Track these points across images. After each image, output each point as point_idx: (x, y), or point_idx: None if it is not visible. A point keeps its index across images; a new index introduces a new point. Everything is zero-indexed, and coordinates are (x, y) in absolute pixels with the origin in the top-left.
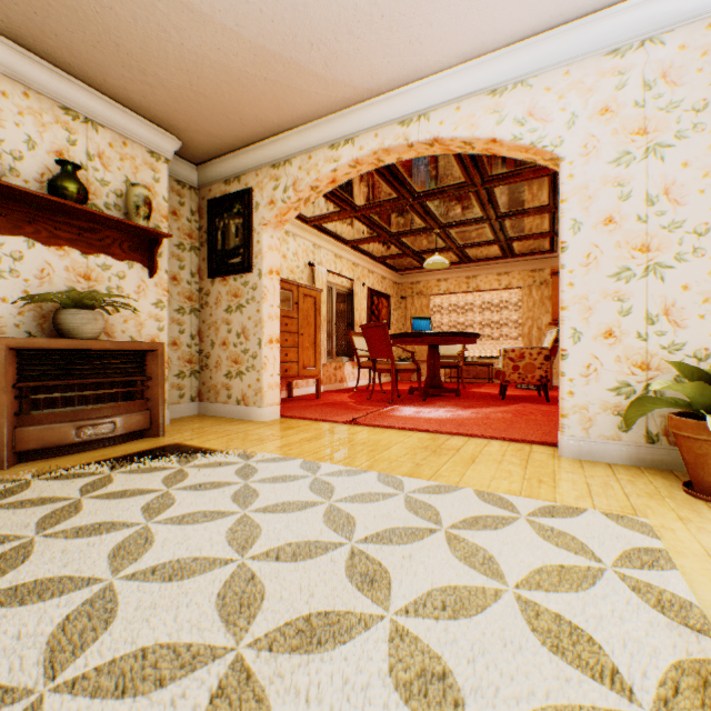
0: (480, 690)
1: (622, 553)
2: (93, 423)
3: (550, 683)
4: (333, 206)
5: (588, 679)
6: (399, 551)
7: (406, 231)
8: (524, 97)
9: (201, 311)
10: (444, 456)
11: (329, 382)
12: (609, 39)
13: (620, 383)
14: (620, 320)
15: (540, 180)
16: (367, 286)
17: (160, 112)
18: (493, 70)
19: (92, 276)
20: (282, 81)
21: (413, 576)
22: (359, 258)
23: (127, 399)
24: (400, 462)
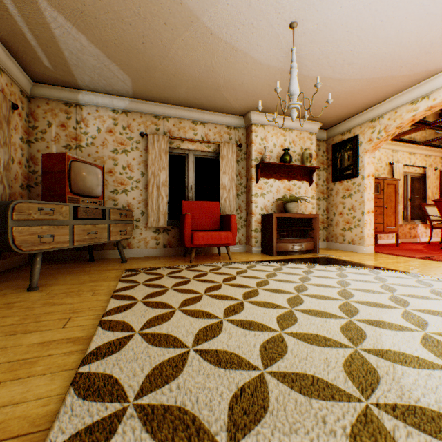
0: None
1: None
2: (296, 245)
3: None
4: (409, 126)
5: None
6: None
7: None
8: None
9: (327, 198)
10: None
11: (403, 237)
12: None
13: None
14: None
15: None
16: (438, 169)
17: (315, 116)
18: None
19: (290, 189)
20: (380, 85)
21: None
22: (430, 151)
23: (304, 237)
24: None
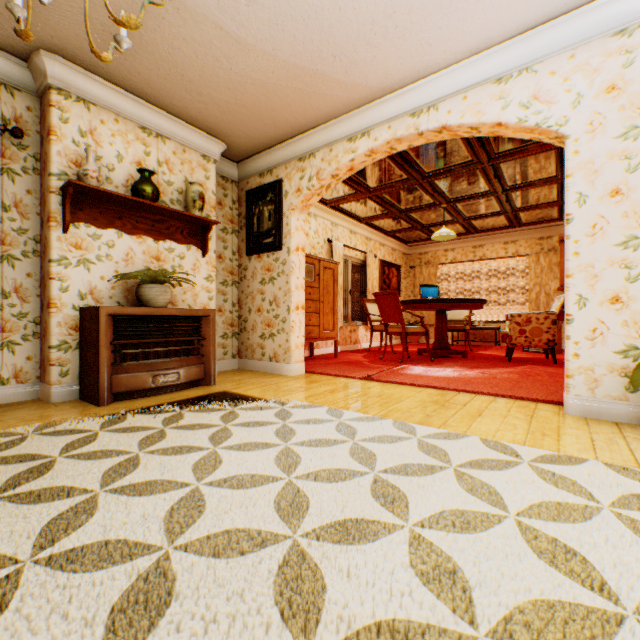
0: (484, 583)
1: (620, 498)
2: (164, 373)
3: (544, 585)
4: (349, 189)
5: (578, 586)
6: (414, 481)
7: (414, 207)
8: (529, 82)
9: (240, 283)
10: (452, 409)
11: (345, 344)
12: (615, 21)
13: (627, 346)
14: (627, 286)
15: (547, 153)
16: (378, 257)
17: (211, 123)
18: (499, 61)
19: (161, 257)
20: (309, 89)
21: (427, 500)
22: (371, 233)
23: (187, 355)
24: (412, 413)
